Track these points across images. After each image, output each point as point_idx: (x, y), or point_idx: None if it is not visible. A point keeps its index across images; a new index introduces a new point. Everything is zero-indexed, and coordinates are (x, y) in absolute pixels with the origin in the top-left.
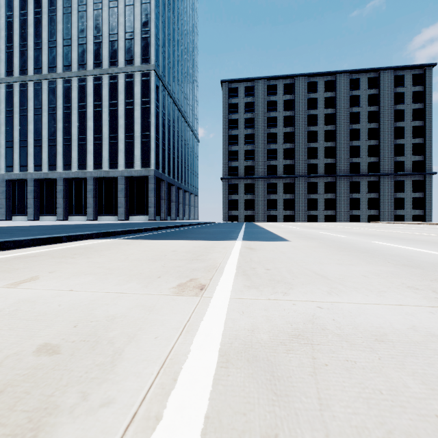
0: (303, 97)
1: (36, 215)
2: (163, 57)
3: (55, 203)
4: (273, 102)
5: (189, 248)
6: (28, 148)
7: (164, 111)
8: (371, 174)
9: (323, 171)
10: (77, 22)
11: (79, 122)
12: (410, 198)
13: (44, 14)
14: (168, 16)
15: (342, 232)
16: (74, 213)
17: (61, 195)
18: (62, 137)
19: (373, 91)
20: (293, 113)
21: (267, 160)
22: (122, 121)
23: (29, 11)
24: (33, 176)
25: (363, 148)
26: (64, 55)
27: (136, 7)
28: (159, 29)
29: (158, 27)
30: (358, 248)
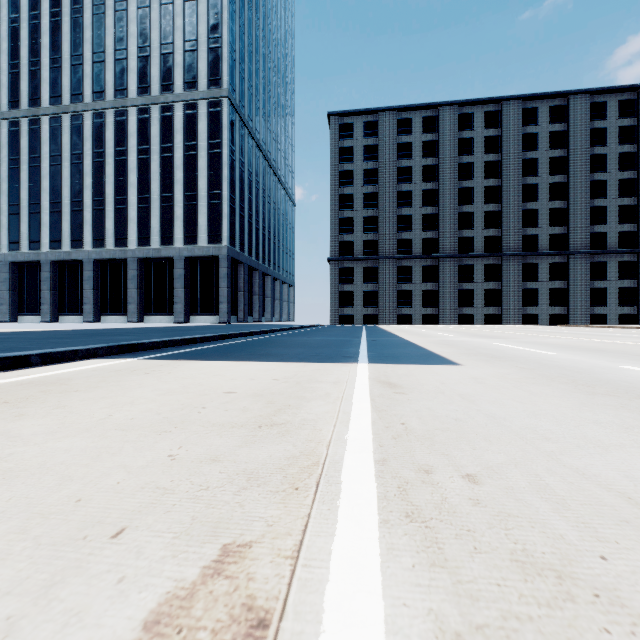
0: (452, 137)
1: (53, 314)
2: (241, 78)
3: (81, 297)
4: (406, 144)
5: (263, 384)
6: (41, 215)
7: (243, 158)
8: (556, 252)
9: (482, 248)
10: (114, 26)
11: (117, 175)
12: (615, 288)
13: (65, 15)
14: (248, 17)
15: (535, 343)
16: (110, 312)
17: (89, 285)
18: (91, 198)
19: (558, 126)
20: (437, 161)
21: (398, 232)
22: (179, 174)
23: (42, 11)
24: (48, 257)
25: (543, 212)
26: (94, 76)
27: (201, 3)
28: (236, 35)
29: (233, 32)
30: (619, 385)
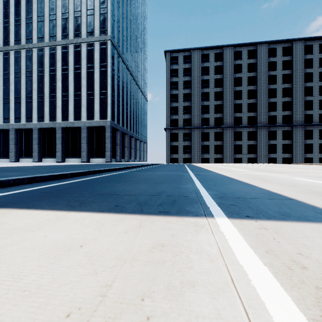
0: (230, 63)
1: (16, 157)
2: (118, 31)
3: (31, 148)
4: (206, 67)
5: None
6: (10, 104)
7: (119, 74)
8: (286, 124)
9: (246, 122)
10: (49, 2)
11: (50, 82)
12: (317, 144)
13: None
14: None
15: None
16: (47, 156)
17: (36, 142)
18: (37, 95)
19: (287, 58)
20: (222, 76)
21: (201, 114)
22: (84, 82)
23: None
24: (13, 127)
25: (279, 103)
26: (38, 29)
27: None
28: (115, 7)
29: (113, 5)
30: None
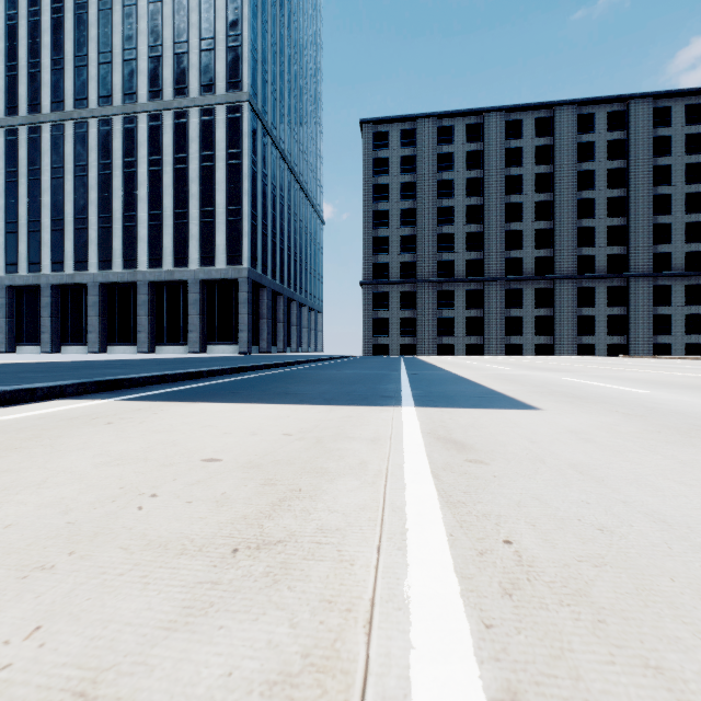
0: (498, 146)
1: (55, 344)
2: (263, 81)
3: (85, 325)
4: (447, 155)
5: (266, 444)
6: (42, 233)
7: (266, 170)
8: (615, 274)
9: (532, 270)
10: (122, 23)
11: (125, 189)
12: (681, 315)
13: (68, 11)
14: (271, 14)
15: (612, 378)
16: (117, 342)
17: (95, 311)
18: (97, 215)
19: (617, 134)
20: (482, 173)
21: (438, 252)
22: (195, 187)
23: (43, 7)
24: (49, 281)
25: (601, 230)
26: (100, 78)
27: None
28: (257, 33)
29: (255, 29)
30: None
